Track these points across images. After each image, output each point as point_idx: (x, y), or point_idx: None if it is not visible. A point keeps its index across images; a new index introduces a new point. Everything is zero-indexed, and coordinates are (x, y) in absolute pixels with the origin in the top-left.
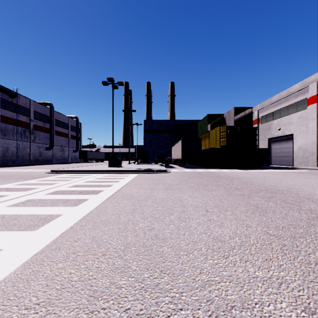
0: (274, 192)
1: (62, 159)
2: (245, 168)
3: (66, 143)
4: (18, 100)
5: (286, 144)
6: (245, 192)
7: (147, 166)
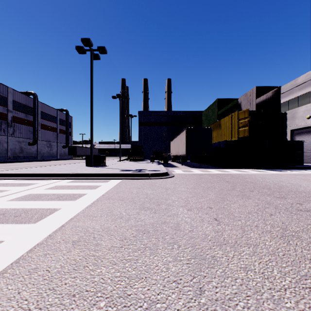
0: None
1: (50, 155)
2: (274, 167)
3: (54, 138)
4: None
5: None
6: None
7: (141, 164)
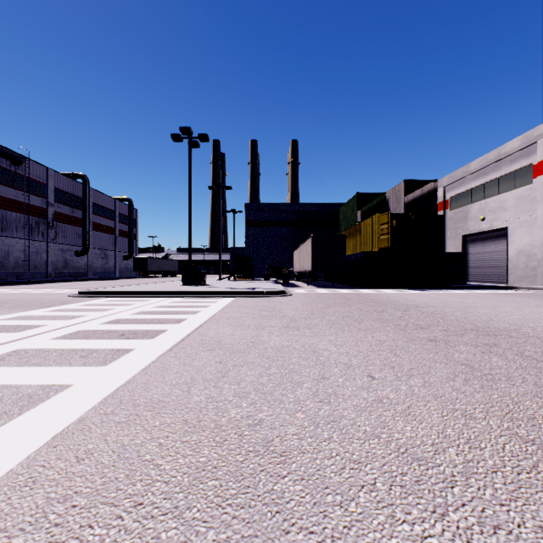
0: (492, 334)
1: (105, 271)
2: (424, 287)
3: (112, 244)
4: (26, 169)
5: (495, 245)
6: (436, 334)
7: (251, 283)
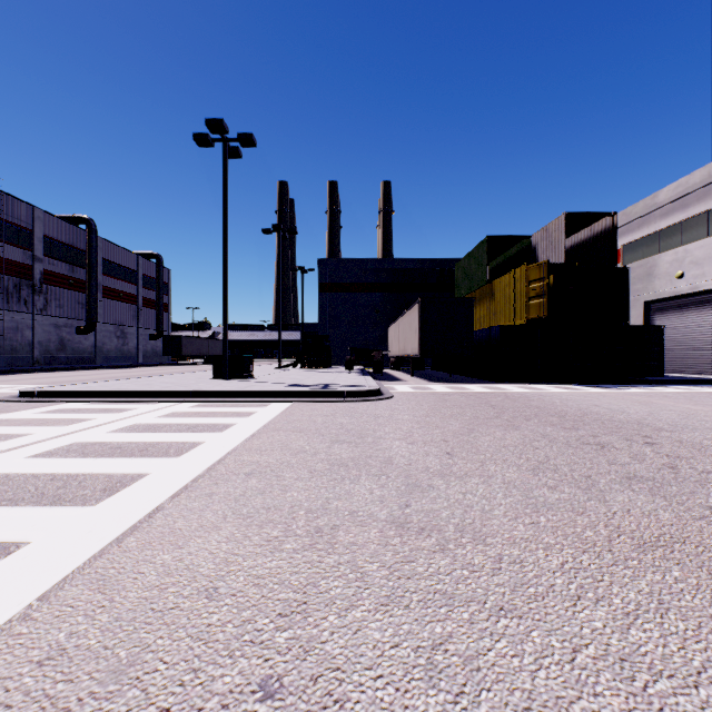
0: None
1: (122, 356)
2: (601, 381)
3: (132, 317)
4: None
5: (701, 315)
6: None
7: (325, 375)
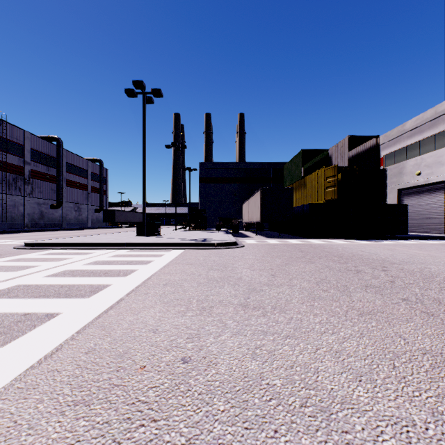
0: None
1: (78, 222)
2: (369, 237)
3: (84, 198)
4: (3, 131)
5: (431, 198)
6: None
7: (204, 234)
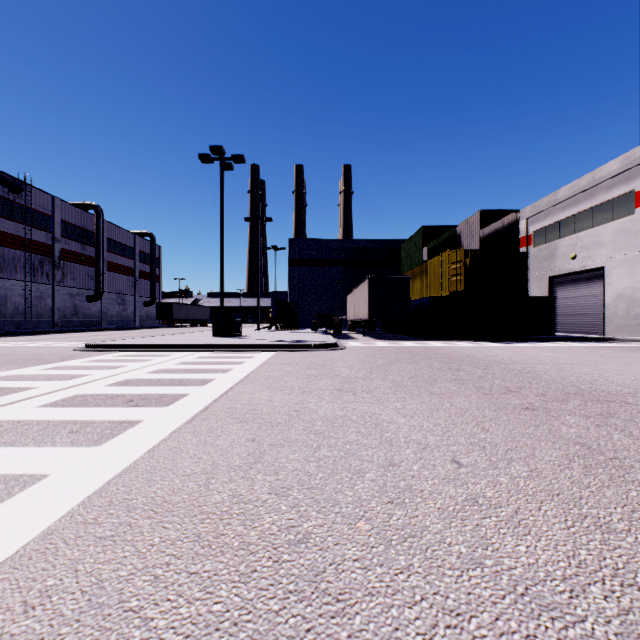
0: (602, 400)
1: (122, 320)
2: (504, 339)
3: (130, 287)
4: (27, 198)
5: (588, 288)
6: (532, 400)
7: (296, 334)
